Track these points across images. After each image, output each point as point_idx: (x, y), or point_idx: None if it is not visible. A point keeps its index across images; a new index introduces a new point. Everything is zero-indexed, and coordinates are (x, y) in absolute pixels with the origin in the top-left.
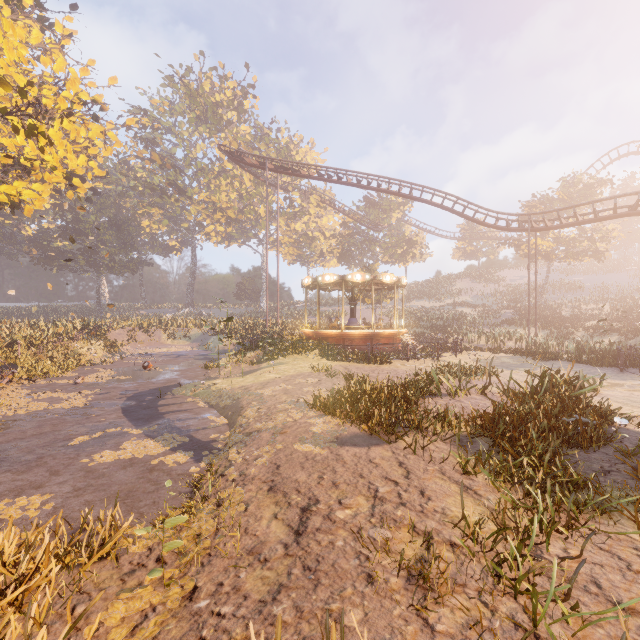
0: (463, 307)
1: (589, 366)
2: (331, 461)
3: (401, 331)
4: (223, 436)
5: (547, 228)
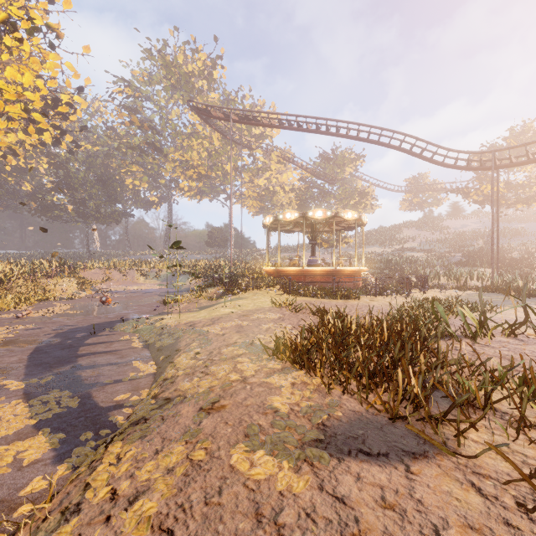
0: (412, 252)
1: None
2: (326, 535)
3: (362, 269)
4: (136, 397)
5: (512, 164)
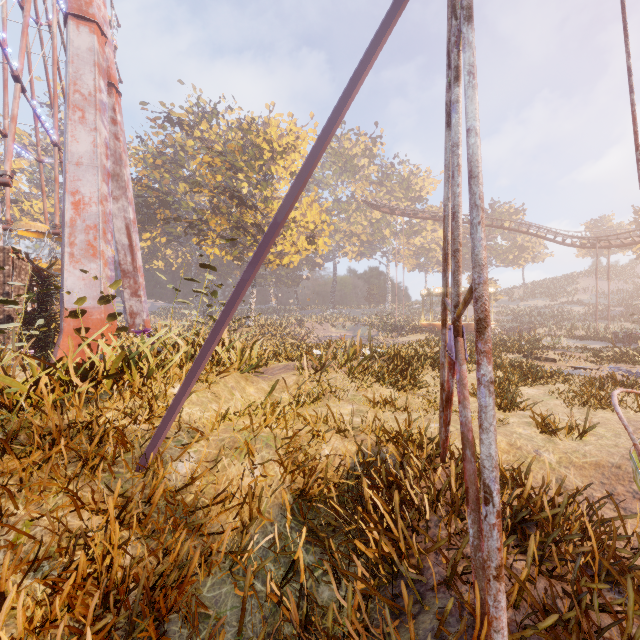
0: (575, 305)
1: (604, 342)
2: None
3: None
4: None
5: (613, 246)
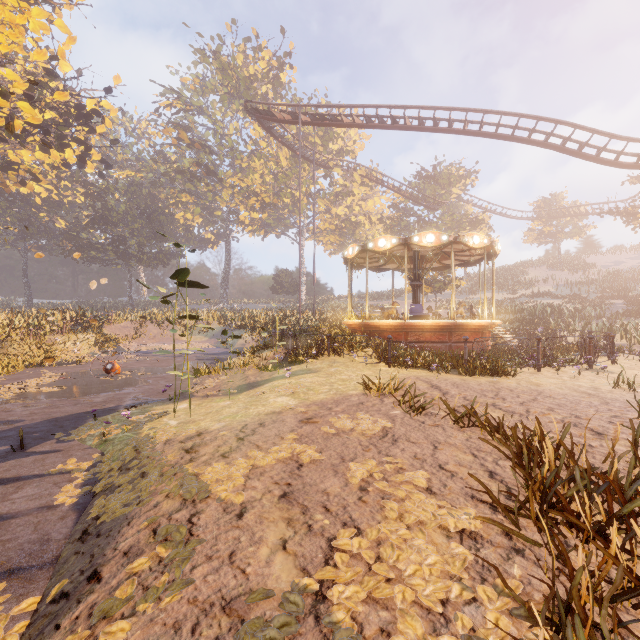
0: (546, 298)
1: None
2: None
3: (494, 322)
4: None
5: None
